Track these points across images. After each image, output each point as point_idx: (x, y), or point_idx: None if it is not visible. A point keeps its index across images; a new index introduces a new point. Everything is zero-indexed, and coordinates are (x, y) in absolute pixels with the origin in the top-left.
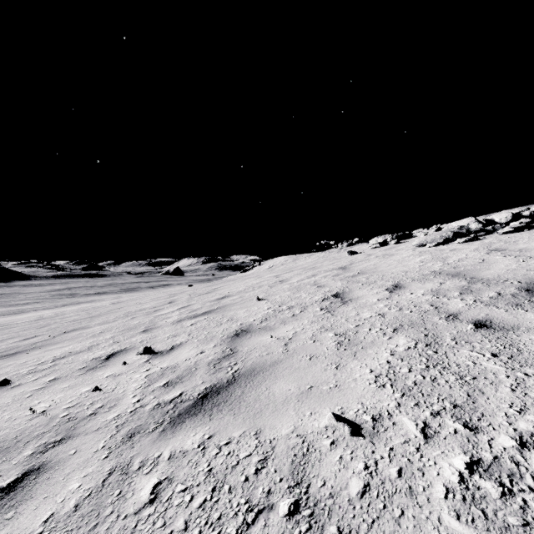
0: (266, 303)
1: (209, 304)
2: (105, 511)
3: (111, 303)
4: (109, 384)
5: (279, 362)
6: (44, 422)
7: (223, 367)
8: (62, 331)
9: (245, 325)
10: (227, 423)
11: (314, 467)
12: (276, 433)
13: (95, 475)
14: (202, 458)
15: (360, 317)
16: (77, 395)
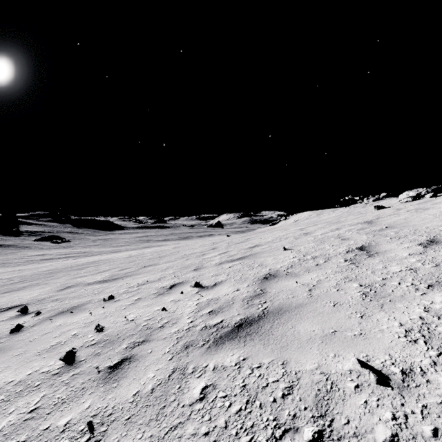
0: (292, 252)
1: (243, 251)
2: (170, 398)
3: (172, 247)
4: (172, 306)
5: (304, 305)
6: (133, 327)
7: (254, 304)
8: (143, 266)
9: (273, 271)
10: (258, 350)
11: (338, 405)
12: (301, 367)
13: (163, 370)
14: (238, 375)
15: (388, 270)
16: (152, 312)
